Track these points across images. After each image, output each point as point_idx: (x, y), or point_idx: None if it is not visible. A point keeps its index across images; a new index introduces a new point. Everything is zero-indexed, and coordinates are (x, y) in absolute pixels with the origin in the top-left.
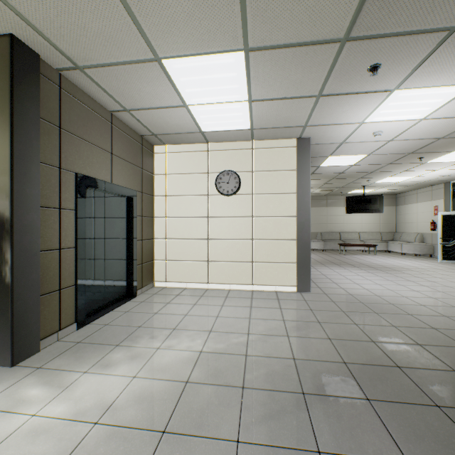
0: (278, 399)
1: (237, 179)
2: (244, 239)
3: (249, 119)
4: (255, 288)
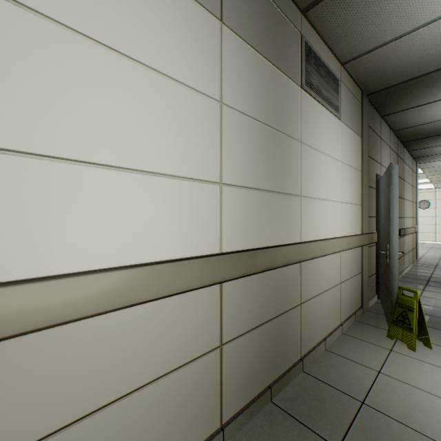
0: (439, 248)
1: (427, 203)
2: (431, 225)
3: (433, 187)
4: (437, 243)
